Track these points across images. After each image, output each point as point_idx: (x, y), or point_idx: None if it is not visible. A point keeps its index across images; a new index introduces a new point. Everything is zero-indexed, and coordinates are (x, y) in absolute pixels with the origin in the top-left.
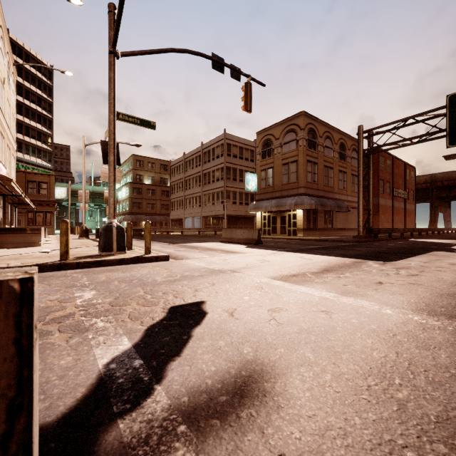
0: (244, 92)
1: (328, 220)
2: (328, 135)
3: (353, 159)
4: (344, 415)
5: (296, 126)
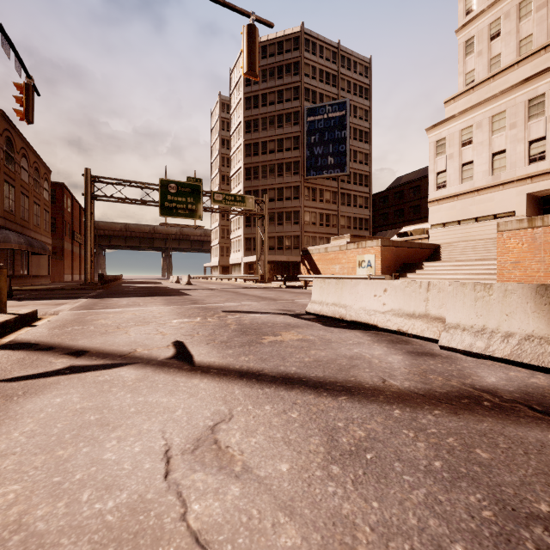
0: (25, 94)
1: (25, 265)
2: (25, 152)
3: (46, 191)
4: (293, 308)
5: None
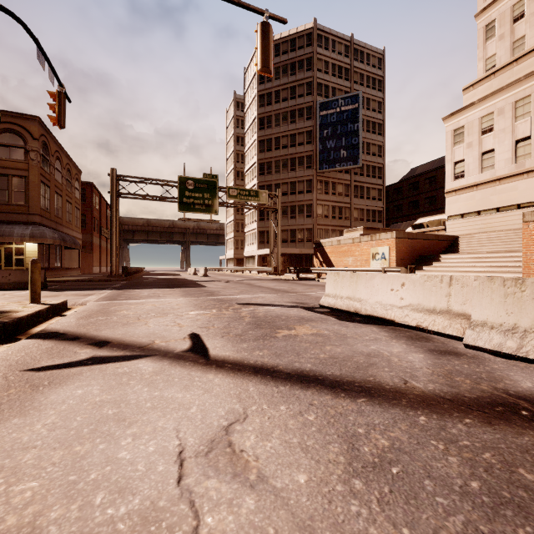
0: (58, 101)
1: (58, 258)
2: (58, 155)
3: (77, 191)
4: (307, 301)
5: (24, 130)
